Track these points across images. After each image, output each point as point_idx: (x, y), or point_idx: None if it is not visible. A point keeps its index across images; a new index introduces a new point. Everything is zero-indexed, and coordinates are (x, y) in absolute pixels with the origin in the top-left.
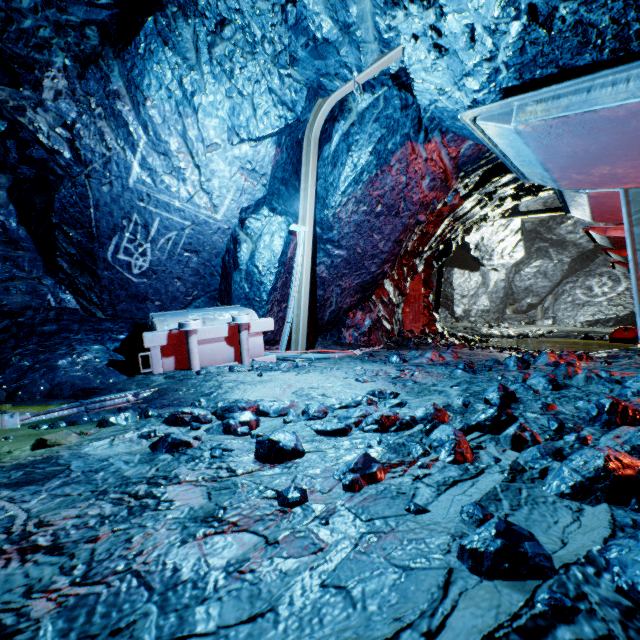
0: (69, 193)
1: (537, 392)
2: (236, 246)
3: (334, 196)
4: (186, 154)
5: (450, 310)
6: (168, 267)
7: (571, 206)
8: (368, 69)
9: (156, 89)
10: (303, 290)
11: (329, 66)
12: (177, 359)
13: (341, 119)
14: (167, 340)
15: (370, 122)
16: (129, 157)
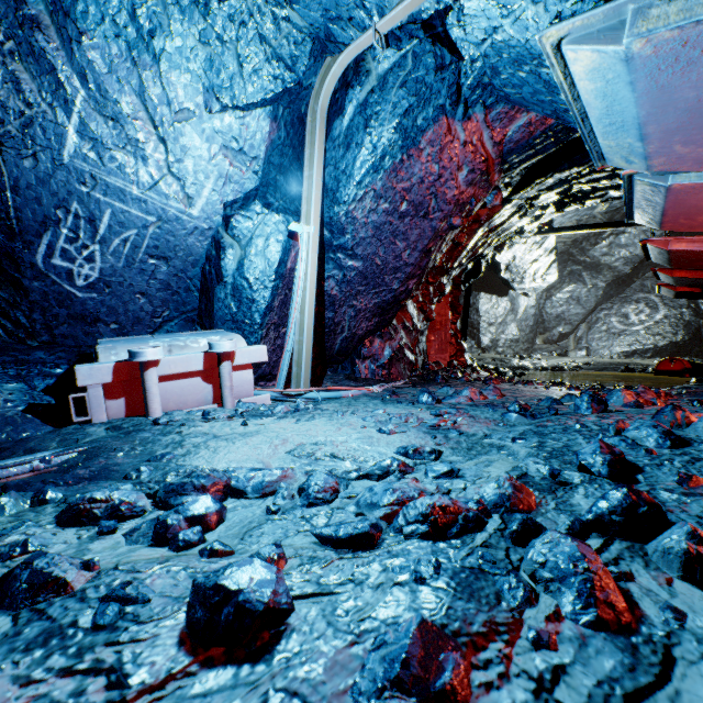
0: None
1: (652, 452)
2: (219, 252)
3: (347, 188)
4: (146, 122)
5: (476, 339)
6: (126, 278)
7: (638, 208)
8: (393, 11)
9: (96, 20)
10: (307, 309)
11: (341, 5)
12: (129, 402)
13: (356, 84)
14: (113, 375)
15: (395, 87)
16: (61, 119)
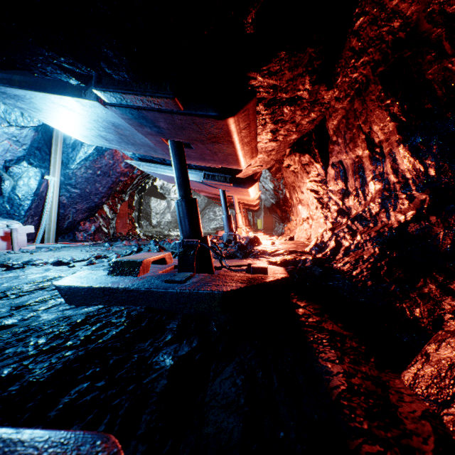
0: None
1: (150, 248)
2: (1, 182)
3: (73, 164)
4: None
5: (150, 221)
6: None
7: None
8: None
9: None
10: (54, 211)
11: None
12: None
13: None
14: None
15: None
16: None
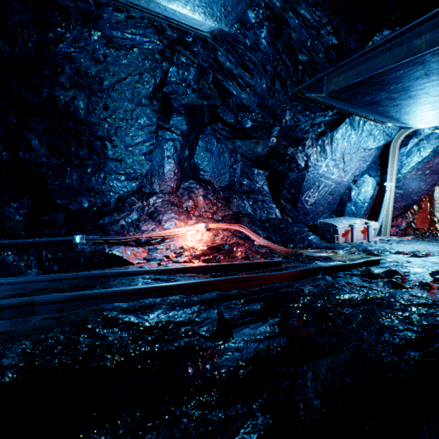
0: (296, 177)
1: None
2: (350, 191)
3: (405, 169)
4: (341, 158)
5: None
6: (320, 201)
7: None
8: None
9: (340, 139)
10: (390, 210)
11: None
12: (345, 238)
13: (414, 138)
14: (344, 231)
15: (432, 139)
16: (322, 163)
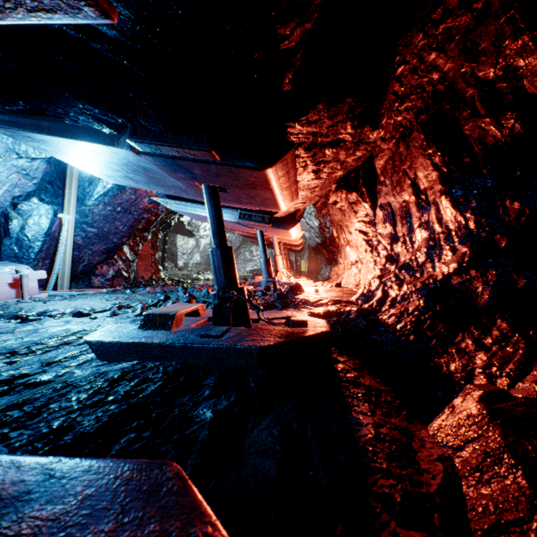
0: None
1: (178, 296)
2: (8, 221)
3: (90, 200)
4: None
5: (175, 263)
6: None
7: None
8: None
9: None
10: (68, 254)
11: None
12: None
13: None
14: None
15: None
16: None
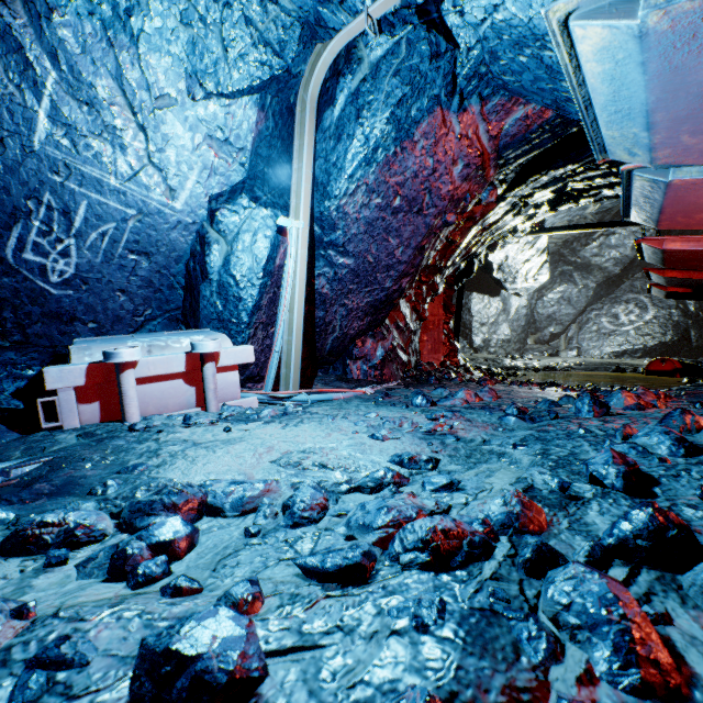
0: None
1: (667, 461)
2: (204, 247)
3: (338, 181)
4: (124, 108)
5: (468, 340)
6: (105, 274)
7: (636, 206)
8: None
9: None
10: (296, 308)
11: None
12: (104, 406)
13: (348, 72)
14: (86, 378)
15: (388, 76)
16: (30, 102)
